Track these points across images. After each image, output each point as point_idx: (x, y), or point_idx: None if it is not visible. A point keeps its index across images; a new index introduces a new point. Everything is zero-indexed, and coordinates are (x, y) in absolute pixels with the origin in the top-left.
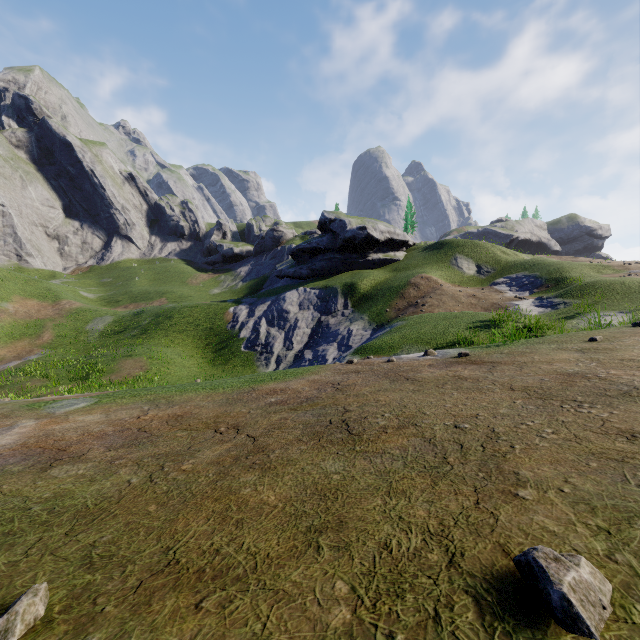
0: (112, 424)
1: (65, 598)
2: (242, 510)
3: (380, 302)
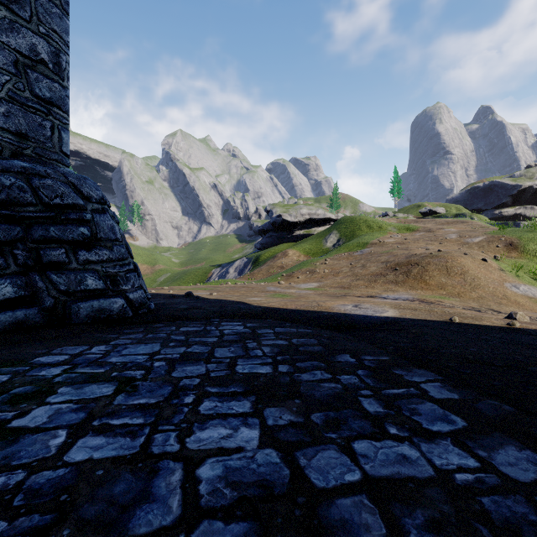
0: None
1: None
2: None
3: (253, 269)
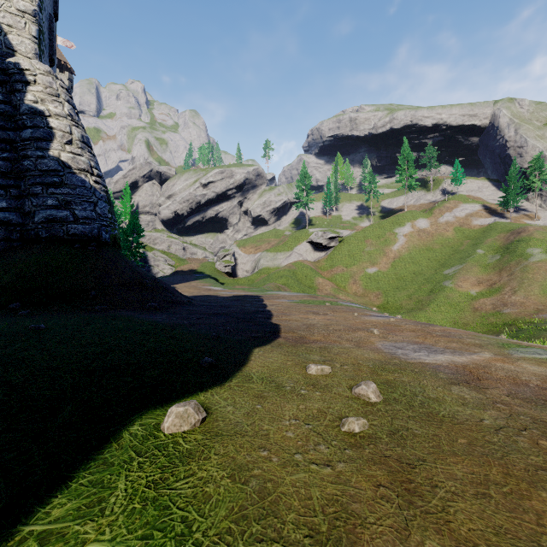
0: (544, 380)
1: (368, 434)
2: (506, 495)
3: None
